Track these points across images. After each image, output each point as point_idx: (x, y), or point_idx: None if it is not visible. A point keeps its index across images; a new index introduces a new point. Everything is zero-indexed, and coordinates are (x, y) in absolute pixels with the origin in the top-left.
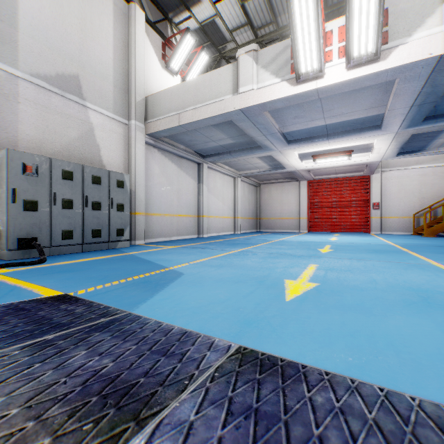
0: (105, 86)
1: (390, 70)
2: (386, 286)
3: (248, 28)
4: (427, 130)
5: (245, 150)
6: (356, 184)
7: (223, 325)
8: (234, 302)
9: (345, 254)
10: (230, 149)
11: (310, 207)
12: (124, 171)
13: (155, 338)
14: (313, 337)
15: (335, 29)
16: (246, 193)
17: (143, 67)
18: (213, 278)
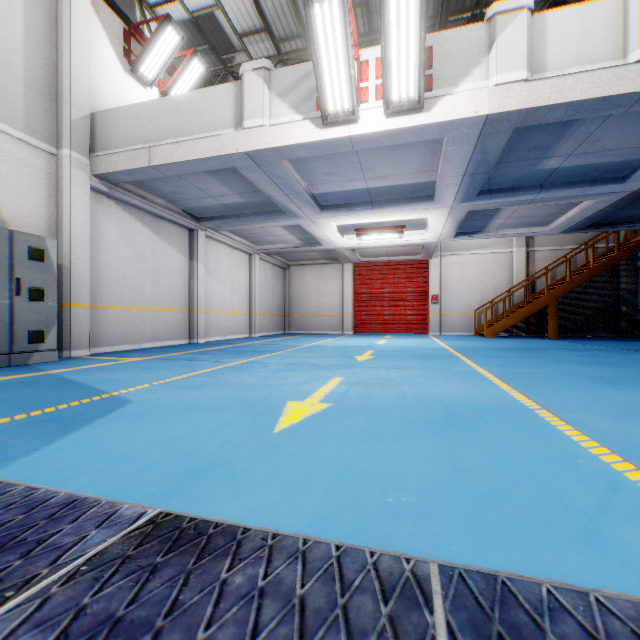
0: (8, 83)
1: (435, 125)
2: (414, 401)
3: (266, 36)
4: (484, 207)
5: (261, 214)
6: (413, 270)
7: (153, 479)
8: (191, 442)
9: (385, 362)
10: (239, 211)
11: (356, 300)
12: (48, 233)
13: (3, 518)
14: (284, 483)
15: (372, 60)
16: (269, 277)
17: (86, 63)
18: (178, 406)
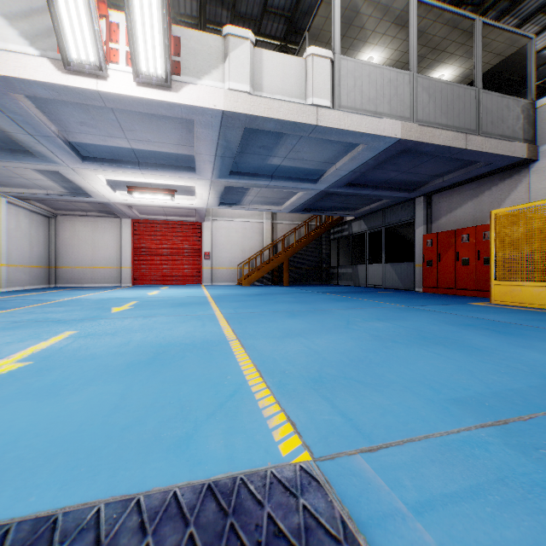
0: None
1: (183, 106)
2: (134, 347)
3: None
4: (236, 185)
5: (0, 150)
6: (189, 230)
7: None
8: None
9: (139, 312)
10: None
11: (136, 254)
12: None
13: None
14: None
15: (123, 25)
16: (25, 225)
17: None
18: None
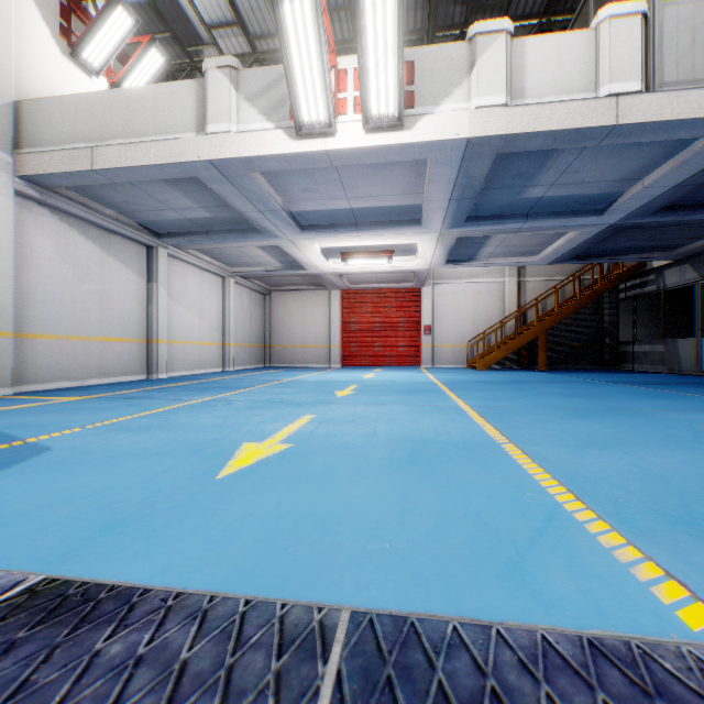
0: None
1: (416, 145)
2: (383, 439)
3: (239, 31)
4: (473, 235)
5: (233, 232)
6: (405, 299)
7: (50, 540)
8: (112, 494)
9: (365, 398)
10: (208, 228)
11: (345, 330)
12: None
13: None
14: (210, 535)
15: (351, 69)
16: (246, 304)
17: (9, 40)
18: (110, 452)
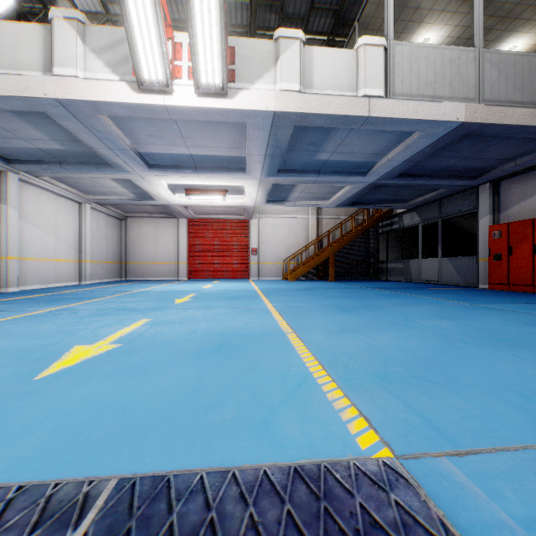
0: None
1: (237, 111)
2: (200, 335)
3: None
4: (284, 182)
5: (87, 164)
6: (238, 227)
7: None
8: None
9: (198, 304)
10: (61, 158)
11: (191, 250)
12: None
13: None
14: (7, 432)
15: (185, 43)
16: (103, 227)
17: None
18: None
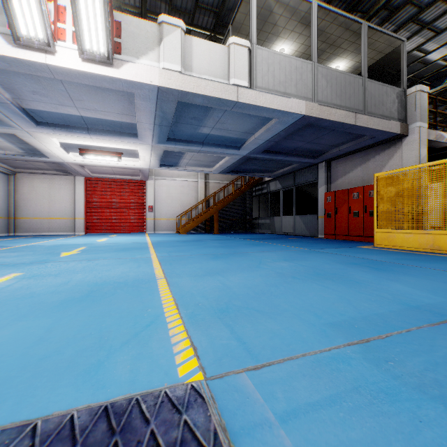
0: None
1: (123, 81)
2: (72, 286)
3: None
4: (173, 150)
5: None
6: (135, 187)
7: None
8: None
9: (84, 256)
10: None
11: (88, 207)
12: None
13: None
14: None
15: (69, 9)
16: None
17: None
18: None
